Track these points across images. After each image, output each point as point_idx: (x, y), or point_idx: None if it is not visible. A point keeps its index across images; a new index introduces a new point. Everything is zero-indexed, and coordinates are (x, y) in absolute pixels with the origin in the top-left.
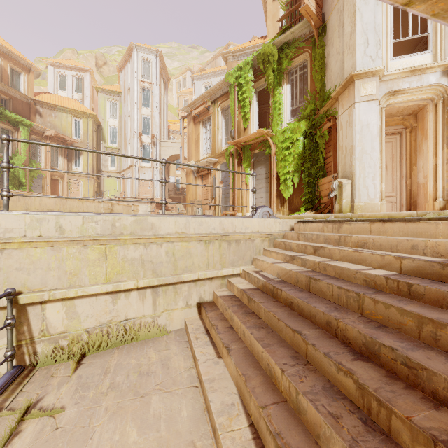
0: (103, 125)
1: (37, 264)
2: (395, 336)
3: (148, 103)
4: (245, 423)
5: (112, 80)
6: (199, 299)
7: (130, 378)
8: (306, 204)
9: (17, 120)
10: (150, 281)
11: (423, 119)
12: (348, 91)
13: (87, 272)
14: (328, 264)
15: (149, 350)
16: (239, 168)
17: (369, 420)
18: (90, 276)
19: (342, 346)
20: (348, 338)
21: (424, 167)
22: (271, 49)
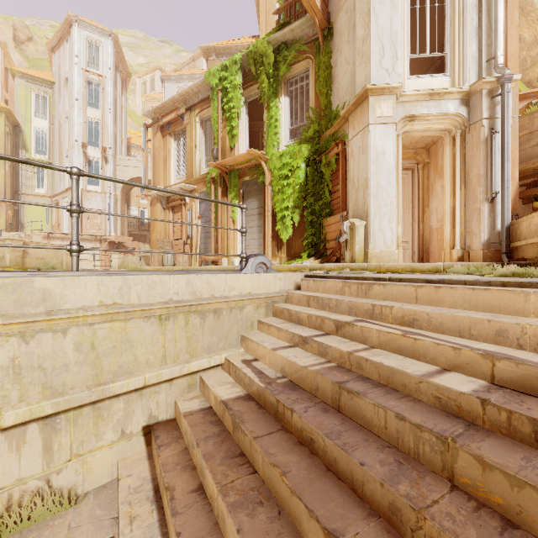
0: (23, 126)
1: None
2: None
3: (96, 103)
4: None
5: (41, 64)
6: (148, 420)
7: None
8: (308, 248)
9: None
10: (33, 410)
11: (437, 154)
12: (361, 109)
13: None
14: (366, 360)
15: None
16: (223, 199)
17: None
18: None
19: None
20: None
21: (438, 210)
22: (265, 47)
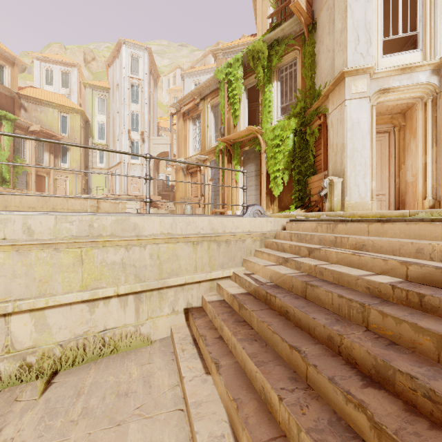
0: (91, 121)
1: None
2: (410, 358)
3: (137, 100)
4: None
5: (100, 75)
6: (187, 305)
7: (106, 400)
8: (296, 202)
9: (0, 114)
10: (132, 287)
11: (412, 118)
12: (339, 88)
13: (59, 279)
14: (325, 269)
15: (130, 364)
16: (228, 165)
17: None
18: (63, 283)
19: (348, 368)
20: (354, 358)
21: (413, 166)
22: (261, 46)
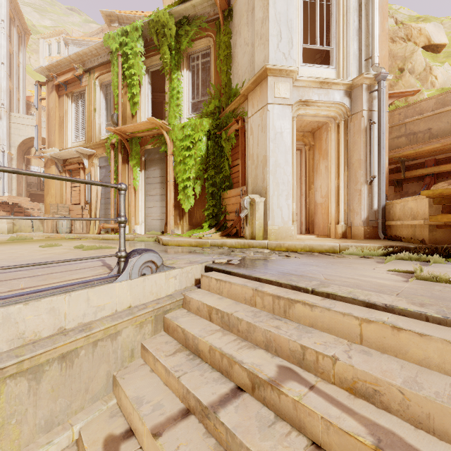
0: None
1: None
2: None
3: None
4: None
5: None
6: None
7: None
8: (209, 219)
9: None
10: None
11: (321, 138)
12: (261, 88)
13: None
14: None
15: None
16: (124, 166)
17: None
18: None
19: None
20: None
21: (322, 187)
22: (167, 18)
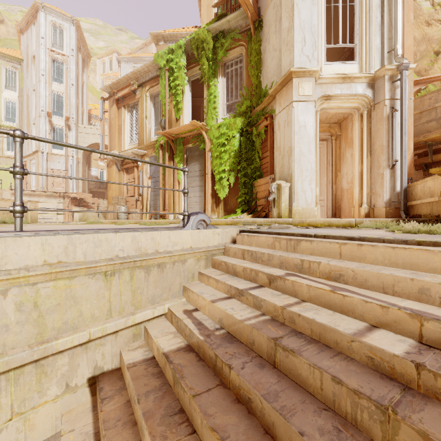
0: None
1: None
2: None
3: (60, 79)
4: None
5: (12, 43)
6: (93, 371)
7: None
8: (242, 205)
9: None
10: None
11: (347, 128)
12: (287, 89)
13: None
14: (299, 315)
15: None
16: (170, 163)
17: None
18: None
19: None
20: None
21: (348, 174)
22: (205, 35)
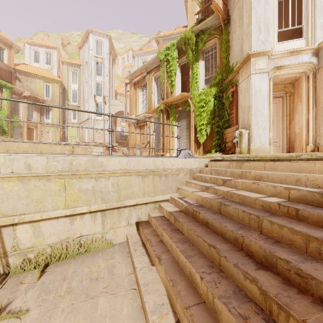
0: (67, 89)
1: (9, 194)
2: (288, 250)
3: (100, 73)
4: (172, 320)
5: (74, 55)
6: (138, 219)
7: (83, 283)
8: (215, 147)
9: (1, 84)
10: (99, 206)
11: (299, 87)
12: (246, 66)
13: (50, 200)
14: (234, 193)
15: (98, 259)
16: (167, 121)
17: (271, 320)
18: (52, 203)
19: (247, 258)
20: (251, 251)
21: (299, 121)
22: (190, 35)
